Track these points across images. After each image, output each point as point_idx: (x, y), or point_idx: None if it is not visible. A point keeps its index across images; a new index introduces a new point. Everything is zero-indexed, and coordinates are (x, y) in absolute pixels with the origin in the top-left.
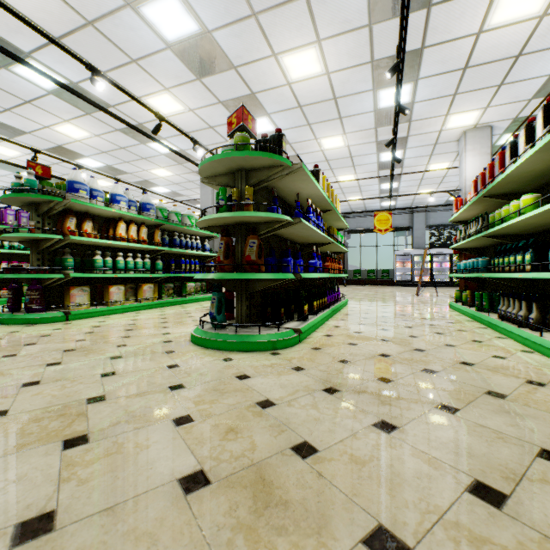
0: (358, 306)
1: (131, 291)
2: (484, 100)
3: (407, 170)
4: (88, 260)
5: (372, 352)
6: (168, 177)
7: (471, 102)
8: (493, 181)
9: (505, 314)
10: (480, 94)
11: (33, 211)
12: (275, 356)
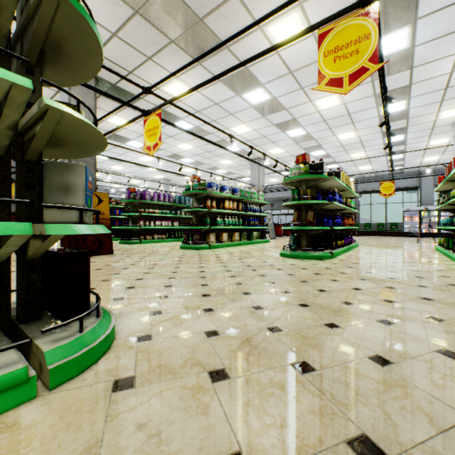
0: (365, 247)
1: (229, 236)
2: None
3: (410, 146)
4: (213, 220)
5: (369, 262)
6: (229, 164)
7: None
8: (448, 175)
9: (453, 249)
10: None
11: (194, 198)
12: (323, 261)
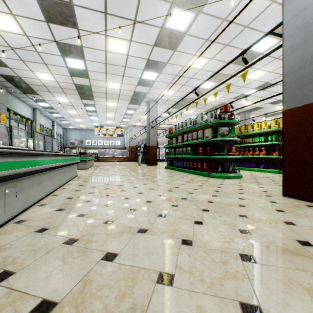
0: (264, 173)
1: None
2: (242, 6)
3: None
4: None
5: None
6: None
7: (249, 9)
8: None
9: None
10: (237, 17)
11: None
12: None
